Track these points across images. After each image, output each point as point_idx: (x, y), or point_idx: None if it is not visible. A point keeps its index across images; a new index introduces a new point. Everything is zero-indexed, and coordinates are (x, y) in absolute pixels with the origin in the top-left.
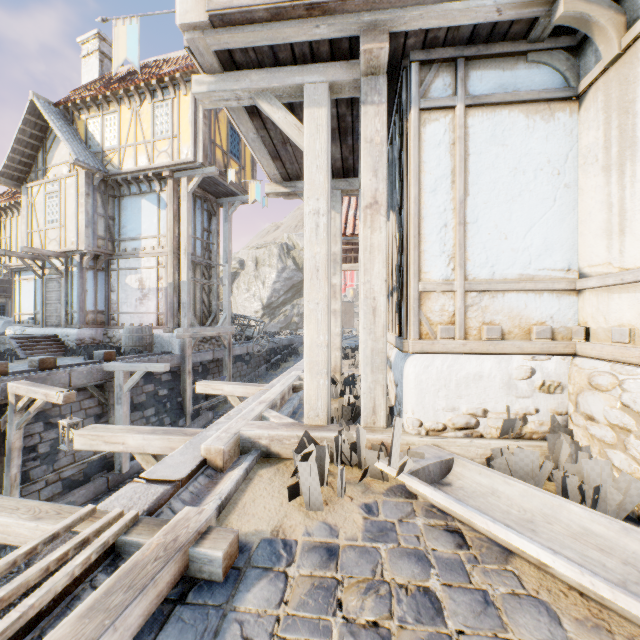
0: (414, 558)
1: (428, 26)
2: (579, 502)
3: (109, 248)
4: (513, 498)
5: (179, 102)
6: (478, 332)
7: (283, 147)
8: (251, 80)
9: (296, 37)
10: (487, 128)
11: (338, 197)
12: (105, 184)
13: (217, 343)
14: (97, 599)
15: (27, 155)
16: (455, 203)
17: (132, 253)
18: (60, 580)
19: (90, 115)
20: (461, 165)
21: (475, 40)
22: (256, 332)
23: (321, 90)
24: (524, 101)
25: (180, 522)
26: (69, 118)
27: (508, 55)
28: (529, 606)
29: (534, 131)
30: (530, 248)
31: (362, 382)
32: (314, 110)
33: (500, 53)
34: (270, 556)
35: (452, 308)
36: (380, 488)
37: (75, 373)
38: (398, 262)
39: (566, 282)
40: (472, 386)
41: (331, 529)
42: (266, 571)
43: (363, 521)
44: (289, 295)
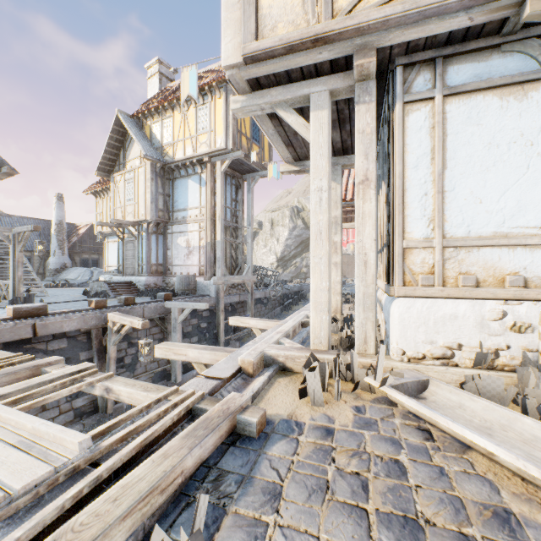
0: (389, 442)
1: (409, 39)
2: (538, 420)
3: (166, 217)
4: (476, 411)
5: (215, 104)
6: (455, 280)
7: (294, 137)
8: (271, 95)
9: (304, 62)
10: (463, 112)
11: (339, 171)
12: (163, 170)
13: (242, 289)
14: (189, 431)
15: (113, 154)
16: (434, 176)
17: (181, 220)
18: (168, 420)
19: (153, 121)
20: (439, 144)
21: (451, 42)
22: (272, 280)
23: (323, 97)
24: (498, 86)
25: (230, 400)
26: (140, 125)
27: (482, 49)
28: (475, 480)
29: (507, 110)
30: (504, 210)
31: (355, 318)
32: (318, 112)
33: (475, 49)
34: (287, 429)
35: (431, 261)
36: (368, 397)
37: (146, 308)
38: (386, 224)
39: (539, 238)
40: (448, 324)
41: (329, 418)
42: (284, 436)
43: (353, 416)
44: (299, 249)
